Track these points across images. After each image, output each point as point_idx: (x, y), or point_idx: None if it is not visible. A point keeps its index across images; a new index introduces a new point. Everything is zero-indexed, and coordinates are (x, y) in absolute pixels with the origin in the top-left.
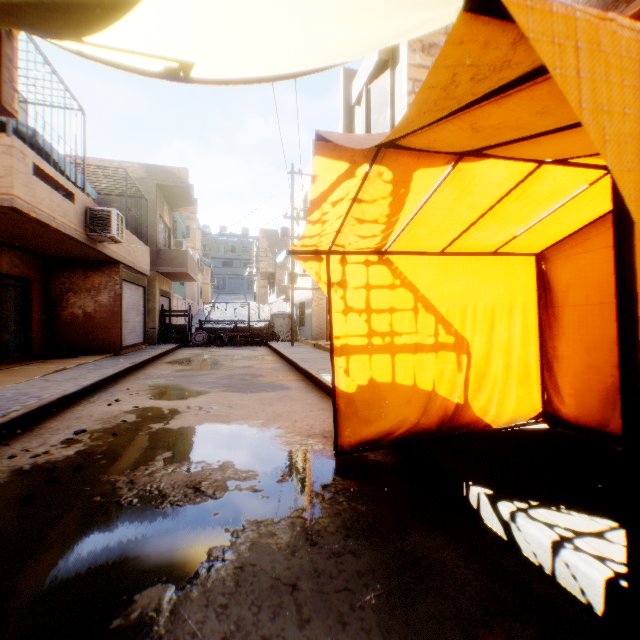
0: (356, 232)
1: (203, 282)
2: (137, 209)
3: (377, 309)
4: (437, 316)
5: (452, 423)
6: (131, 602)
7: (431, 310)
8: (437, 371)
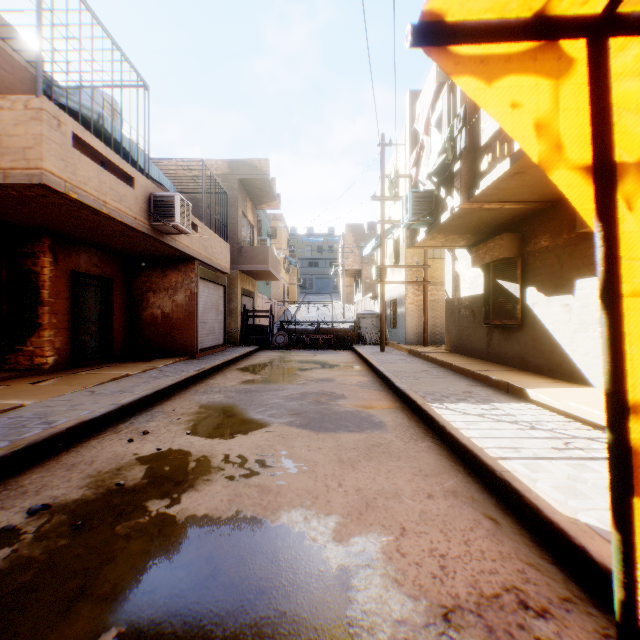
0: None
1: (290, 282)
2: (215, 203)
3: None
4: None
5: None
6: None
7: None
8: None
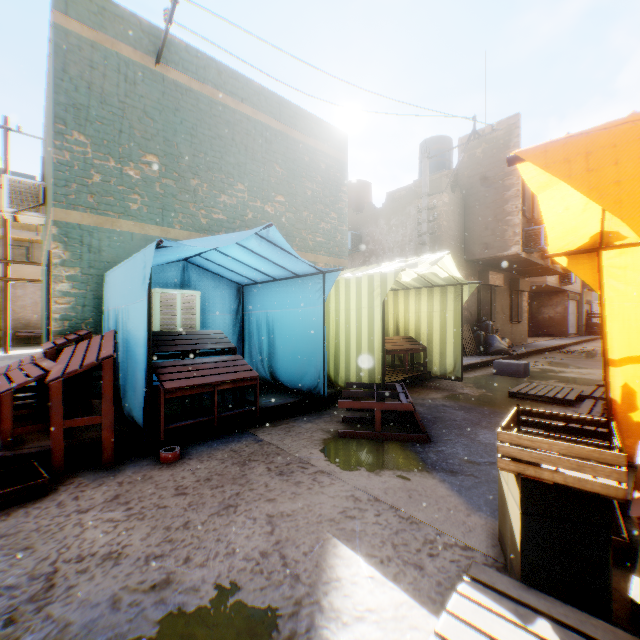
0: None
1: None
2: None
3: None
4: None
5: None
6: None
7: None
8: None
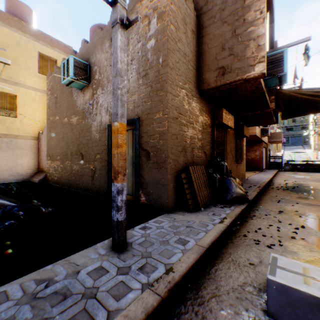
0: None
1: None
2: None
3: None
4: None
5: None
6: None
7: None
8: None
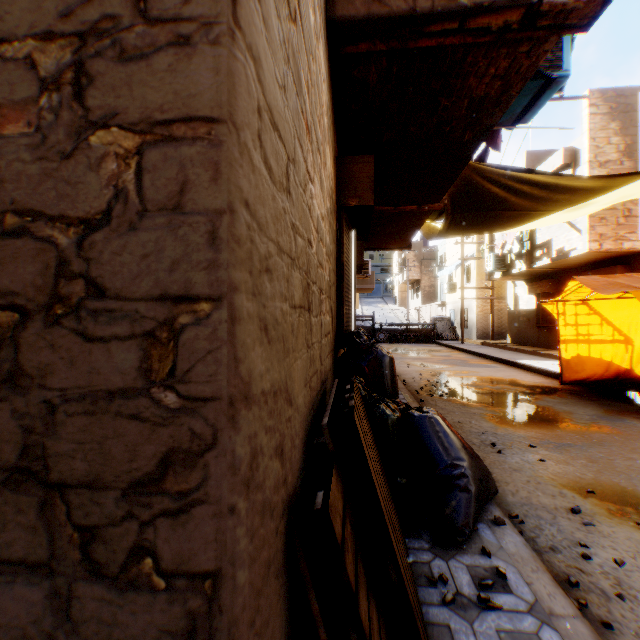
0: (573, 295)
1: None
2: None
3: (579, 324)
4: (612, 327)
5: (620, 377)
6: (519, 400)
7: (608, 324)
8: (612, 352)
